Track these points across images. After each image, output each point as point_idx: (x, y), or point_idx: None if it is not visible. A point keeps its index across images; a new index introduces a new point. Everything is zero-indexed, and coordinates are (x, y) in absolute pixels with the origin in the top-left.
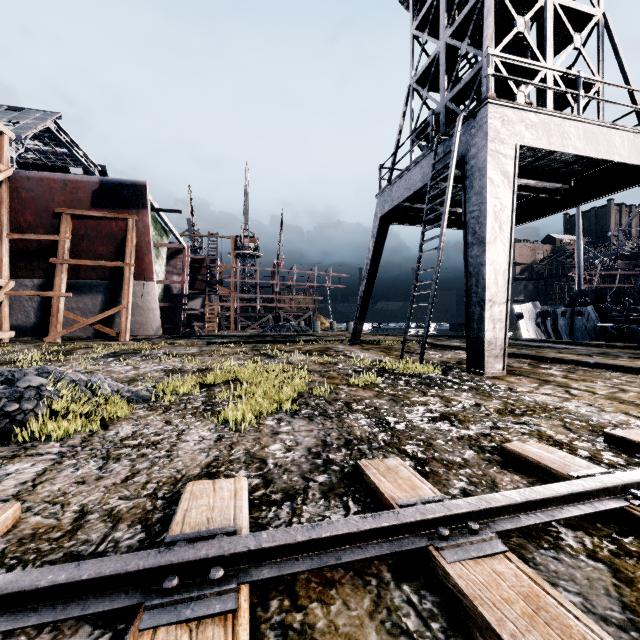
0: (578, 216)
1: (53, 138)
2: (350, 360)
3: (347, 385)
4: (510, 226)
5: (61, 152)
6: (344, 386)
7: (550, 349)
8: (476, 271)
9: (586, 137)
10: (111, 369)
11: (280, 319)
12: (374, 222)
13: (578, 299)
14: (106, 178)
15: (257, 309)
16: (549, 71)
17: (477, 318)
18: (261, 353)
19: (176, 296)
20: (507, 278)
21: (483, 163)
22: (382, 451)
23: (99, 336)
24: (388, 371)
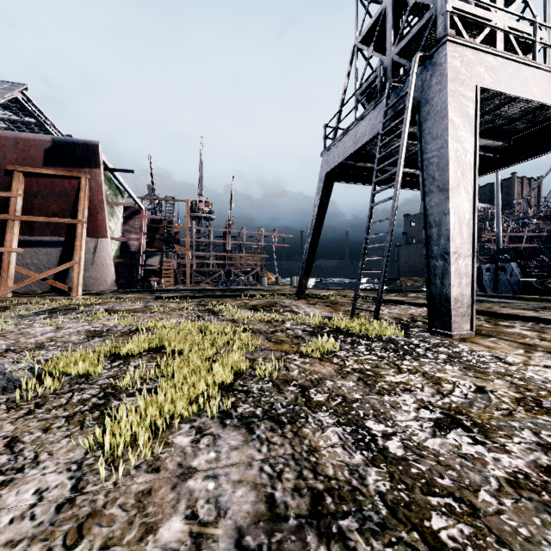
0: (497, 182)
1: (22, 108)
2: (298, 317)
3: (298, 353)
4: (473, 172)
5: (30, 122)
6: (295, 355)
7: (490, 303)
8: (437, 221)
9: (543, 84)
10: (27, 330)
11: (231, 274)
12: (319, 179)
13: (499, 256)
14: (58, 137)
15: (210, 265)
16: (499, 22)
17: (440, 272)
18: (206, 309)
19: (134, 253)
20: (472, 228)
21: (443, 105)
22: (391, 543)
23: (54, 291)
24: (342, 331)
